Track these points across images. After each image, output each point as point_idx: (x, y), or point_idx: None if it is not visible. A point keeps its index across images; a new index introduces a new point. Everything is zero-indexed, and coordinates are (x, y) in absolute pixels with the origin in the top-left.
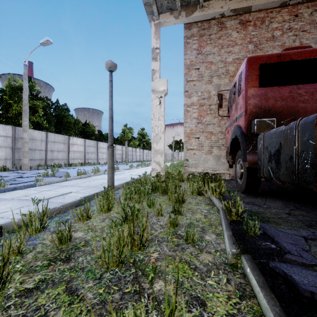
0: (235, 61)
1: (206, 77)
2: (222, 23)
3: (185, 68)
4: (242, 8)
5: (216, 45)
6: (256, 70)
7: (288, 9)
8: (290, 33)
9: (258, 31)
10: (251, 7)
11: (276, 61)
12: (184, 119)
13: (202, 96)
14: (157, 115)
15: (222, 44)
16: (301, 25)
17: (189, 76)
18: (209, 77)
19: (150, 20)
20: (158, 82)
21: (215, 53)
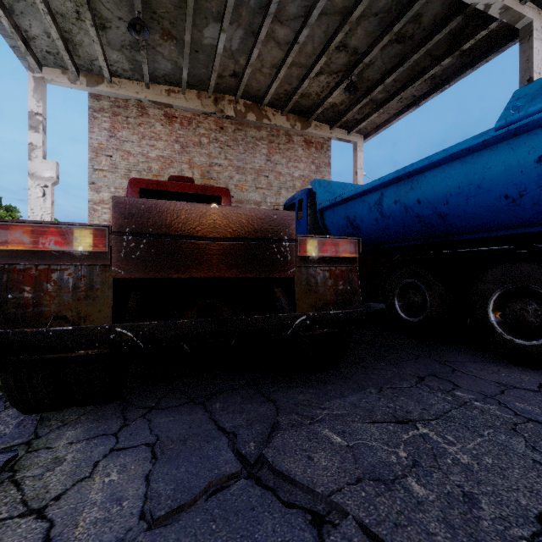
0: (159, 158)
1: (122, 170)
2: (143, 107)
3: (92, 151)
4: (162, 102)
5: (136, 132)
6: (136, 193)
7: (215, 119)
8: (216, 144)
9: (186, 132)
10: (172, 105)
11: (154, 188)
12: (89, 220)
13: (116, 193)
14: (39, 211)
15: (143, 133)
16: (226, 139)
17: (98, 163)
18: (126, 170)
19: (27, 66)
20: (40, 164)
21: (135, 142)
